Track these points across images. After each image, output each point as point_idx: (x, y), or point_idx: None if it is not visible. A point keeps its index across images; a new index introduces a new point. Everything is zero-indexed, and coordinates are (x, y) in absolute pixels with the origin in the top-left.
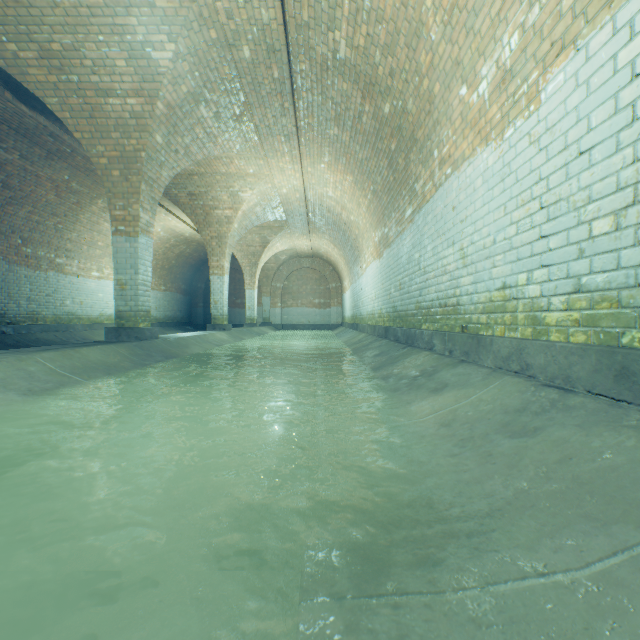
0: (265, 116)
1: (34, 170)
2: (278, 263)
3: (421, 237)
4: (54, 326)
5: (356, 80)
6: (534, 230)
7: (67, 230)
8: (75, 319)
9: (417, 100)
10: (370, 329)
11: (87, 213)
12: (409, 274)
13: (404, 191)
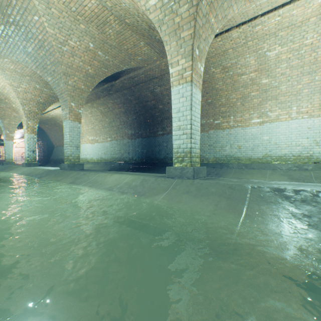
0: None
1: (169, 87)
2: None
3: None
4: (211, 164)
5: None
6: None
7: (215, 100)
8: (233, 160)
9: None
10: None
11: (218, 82)
12: None
13: None
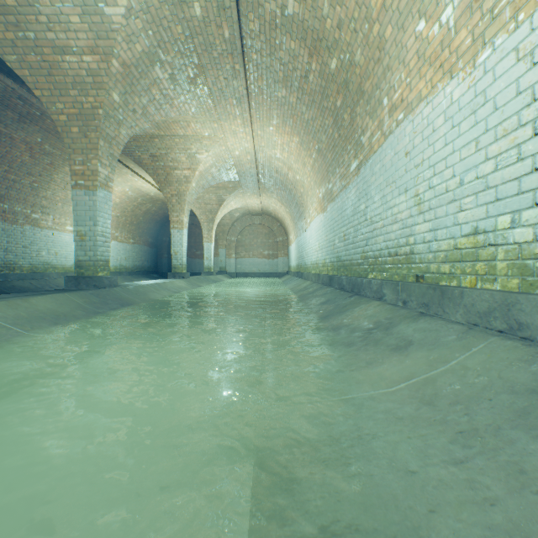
0: (217, 78)
1: (8, 132)
2: (232, 219)
3: (368, 188)
4: (30, 274)
5: (304, 37)
6: (524, 162)
7: (42, 188)
8: (50, 268)
9: (366, 49)
10: (314, 277)
11: (60, 173)
12: (354, 225)
13: (349, 146)
